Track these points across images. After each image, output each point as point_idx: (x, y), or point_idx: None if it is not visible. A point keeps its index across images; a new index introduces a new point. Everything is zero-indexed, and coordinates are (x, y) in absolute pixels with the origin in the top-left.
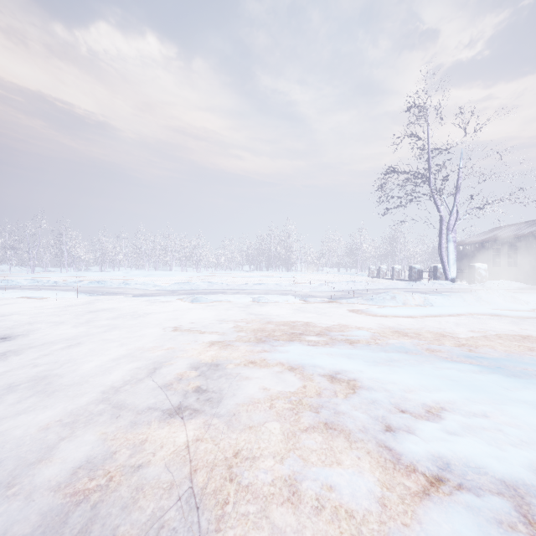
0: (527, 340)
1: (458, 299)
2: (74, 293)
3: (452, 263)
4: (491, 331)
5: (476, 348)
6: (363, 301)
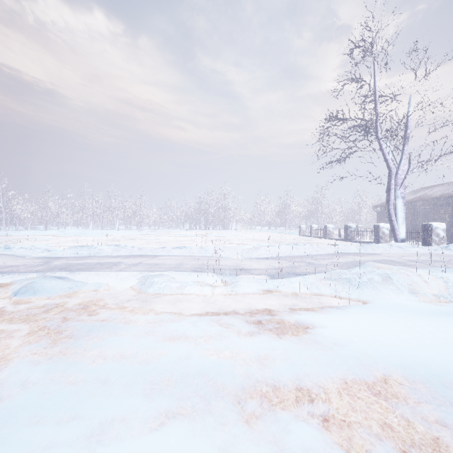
0: None
1: None
2: None
3: (401, 222)
4: None
5: None
6: (332, 286)
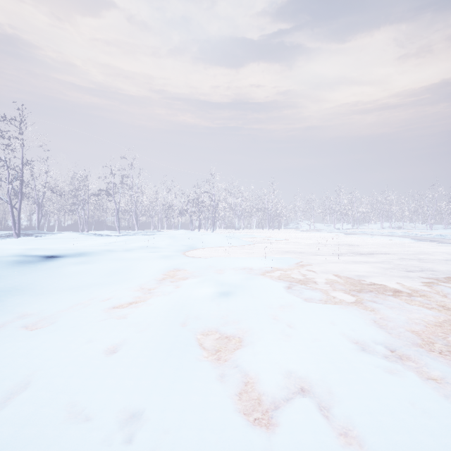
0: None
1: None
2: (408, 239)
3: None
4: None
5: None
6: None
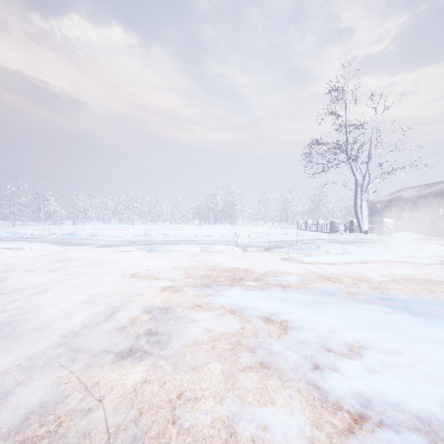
0: (428, 283)
1: (371, 248)
2: (47, 244)
3: (365, 218)
4: (398, 275)
5: (387, 291)
6: (293, 250)
